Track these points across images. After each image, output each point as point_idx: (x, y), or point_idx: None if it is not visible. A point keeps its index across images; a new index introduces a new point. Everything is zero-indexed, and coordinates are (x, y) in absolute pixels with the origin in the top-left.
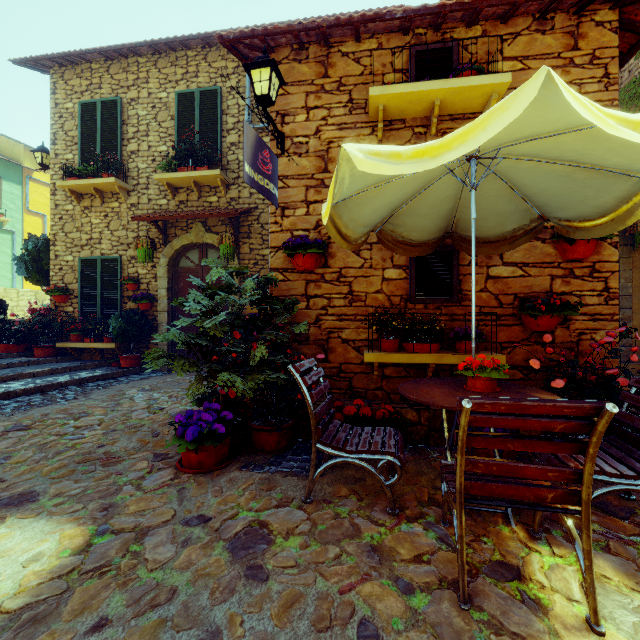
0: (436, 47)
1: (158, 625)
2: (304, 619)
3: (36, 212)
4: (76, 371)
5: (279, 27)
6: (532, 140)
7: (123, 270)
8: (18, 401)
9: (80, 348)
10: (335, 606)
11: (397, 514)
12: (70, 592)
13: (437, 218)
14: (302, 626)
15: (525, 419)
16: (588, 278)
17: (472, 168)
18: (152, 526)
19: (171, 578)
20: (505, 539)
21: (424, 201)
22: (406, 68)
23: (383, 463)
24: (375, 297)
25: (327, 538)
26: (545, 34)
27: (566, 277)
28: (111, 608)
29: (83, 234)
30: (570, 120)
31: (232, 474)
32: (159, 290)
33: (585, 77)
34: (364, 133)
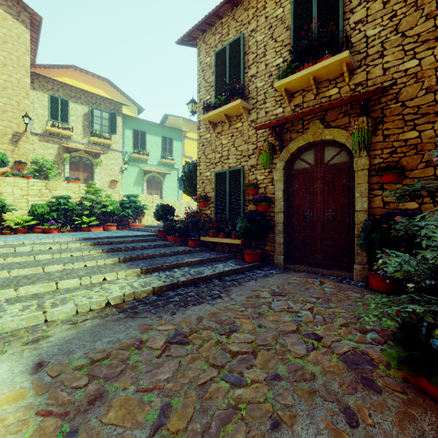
0: None
1: None
2: None
3: (188, 156)
4: (214, 262)
5: None
6: None
7: (244, 178)
8: (179, 294)
9: (214, 241)
10: None
11: None
12: None
13: None
14: None
15: None
16: None
17: None
18: None
19: None
20: None
21: None
22: None
23: None
24: None
25: None
26: None
27: None
28: None
29: (216, 154)
30: None
31: None
32: (275, 192)
33: None
34: None
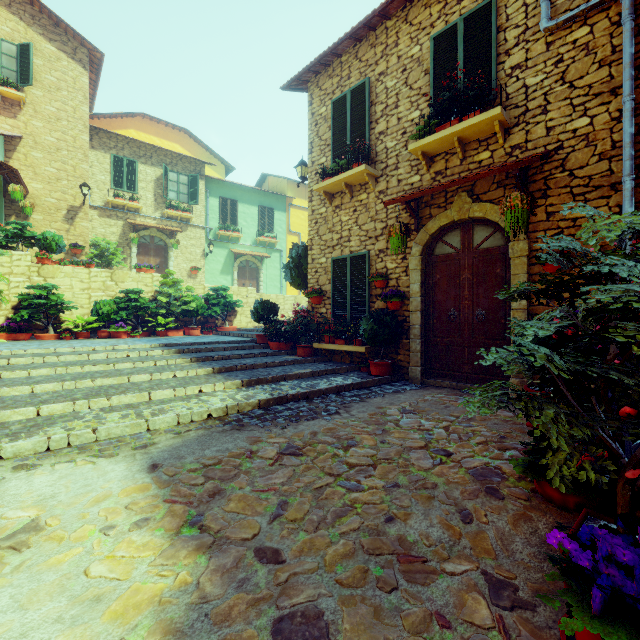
0: None
1: None
2: None
3: (294, 232)
4: (331, 375)
5: None
6: None
7: (371, 266)
8: (289, 408)
9: (331, 349)
10: None
11: None
12: None
13: None
14: None
15: None
16: None
17: None
18: None
19: None
20: None
21: None
22: None
23: None
24: None
25: None
26: None
27: None
28: None
29: (334, 234)
30: None
31: None
32: (410, 285)
33: None
34: None
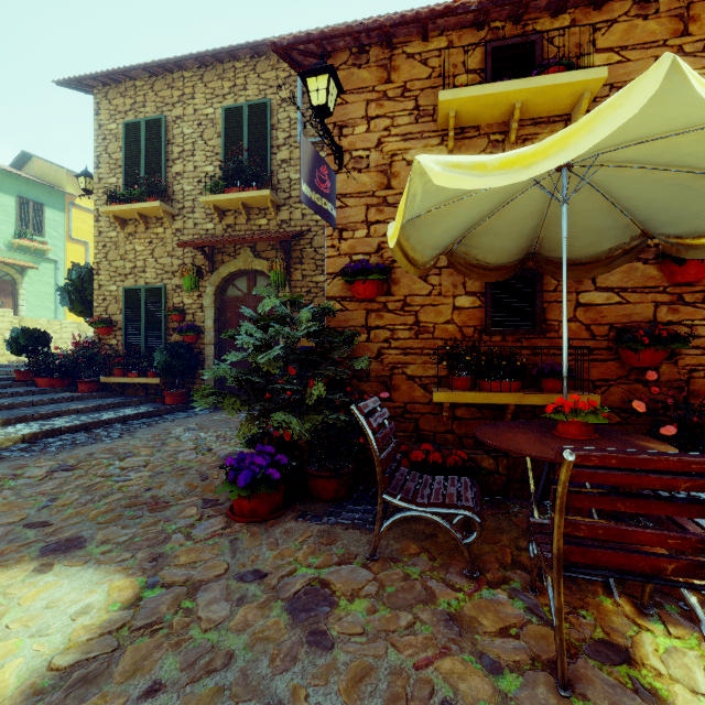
0: (516, 42)
1: (215, 694)
2: (376, 697)
3: (79, 240)
4: (120, 408)
5: (337, 29)
6: (639, 143)
7: (168, 300)
8: (63, 439)
9: (124, 383)
10: (411, 683)
11: (476, 578)
12: (121, 650)
13: (518, 237)
14: (374, 704)
15: (640, 475)
16: (701, 305)
17: (563, 179)
18: (204, 580)
19: (227, 640)
20: (608, 613)
21: (504, 218)
22: (480, 68)
23: (460, 519)
24: (445, 328)
25: (397, 602)
26: (647, 19)
27: (673, 304)
28: (164, 671)
29: (127, 262)
30: (693, 117)
31: (288, 525)
32: (205, 321)
33: (697, 67)
34: (432, 143)
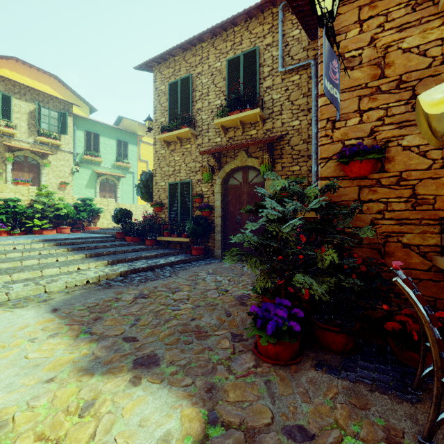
0: None
1: None
2: None
3: (143, 160)
4: (168, 256)
5: None
6: None
7: (193, 189)
8: (140, 275)
9: (168, 240)
10: None
11: None
12: None
13: None
14: None
15: None
16: None
17: None
18: (256, 428)
19: None
20: None
21: None
22: None
23: None
24: None
25: None
26: None
27: None
28: None
29: (170, 168)
30: None
31: (309, 373)
32: (215, 202)
33: None
34: (432, 26)
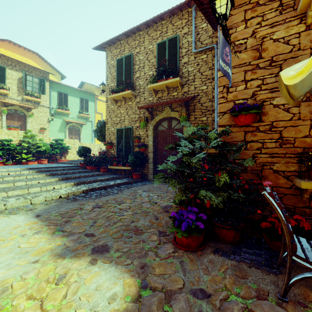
0: None
1: None
2: None
3: (99, 112)
4: (116, 179)
5: None
6: None
7: (133, 133)
8: (96, 192)
9: (116, 169)
10: None
11: None
12: None
13: None
14: None
15: None
16: None
17: None
18: (172, 290)
19: None
20: None
21: None
22: None
23: None
24: (303, 140)
25: None
26: None
27: None
28: None
29: (117, 118)
30: None
31: (209, 256)
32: (149, 142)
33: None
34: (293, 24)
